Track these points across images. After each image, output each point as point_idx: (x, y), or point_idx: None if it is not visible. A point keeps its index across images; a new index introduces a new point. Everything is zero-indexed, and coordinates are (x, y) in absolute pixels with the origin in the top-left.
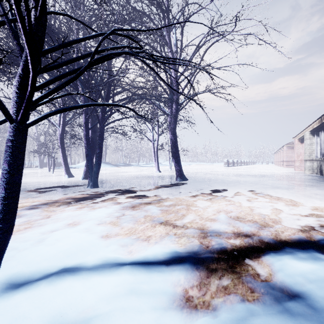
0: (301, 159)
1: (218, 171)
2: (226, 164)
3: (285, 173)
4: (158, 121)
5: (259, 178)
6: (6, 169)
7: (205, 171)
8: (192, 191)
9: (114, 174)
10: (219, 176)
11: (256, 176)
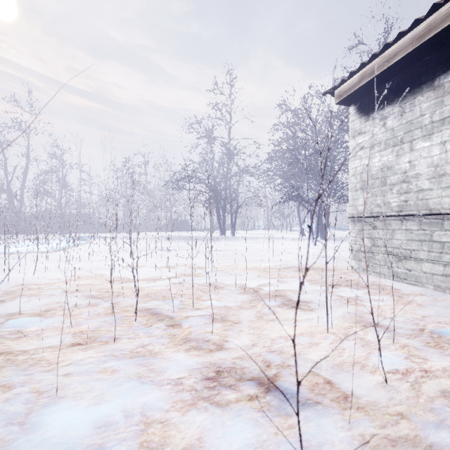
0: None
1: None
2: None
3: None
4: None
5: None
6: (317, 226)
7: None
8: None
9: (336, 235)
10: None
11: None
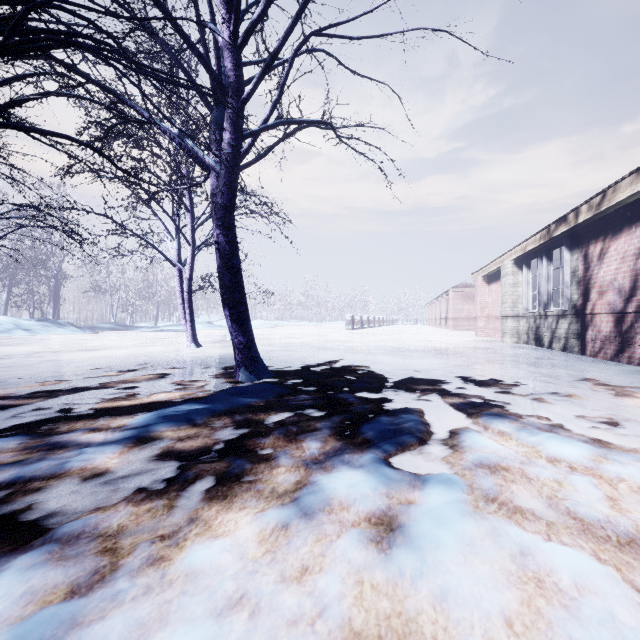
0: (489, 314)
1: (340, 341)
2: (350, 324)
3: (469, 342)
4: (192, 210)
5: (443, 359)
6: None
7: (313, 342)
8: (290, 443)
9: (43, 357)
10: (352, 356)
11: (429, 352)
